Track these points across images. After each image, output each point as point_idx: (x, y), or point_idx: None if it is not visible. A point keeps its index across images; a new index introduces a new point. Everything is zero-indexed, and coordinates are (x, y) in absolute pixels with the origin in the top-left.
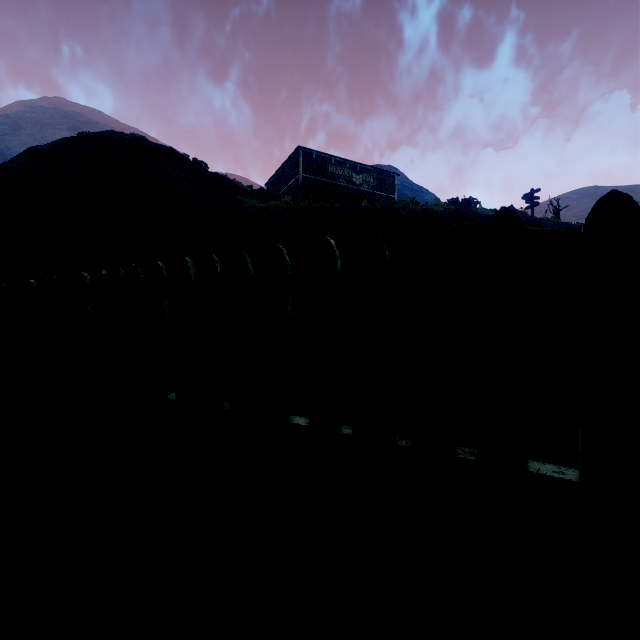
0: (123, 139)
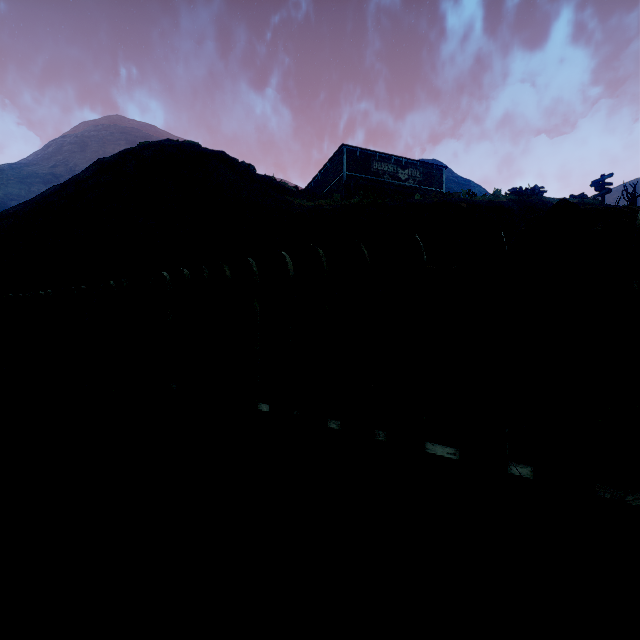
0: (180, 146)
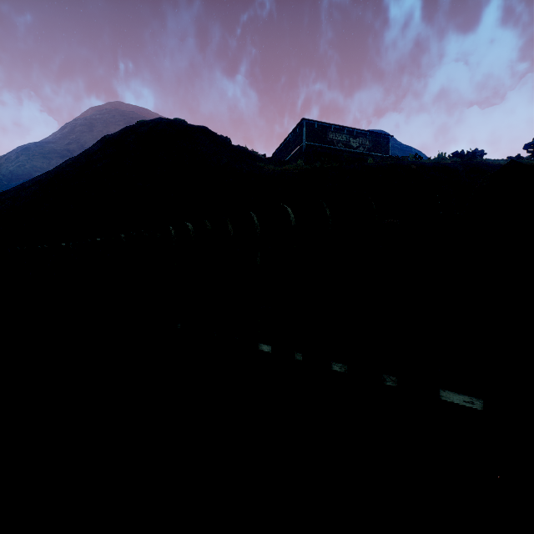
0: (170, 122)
